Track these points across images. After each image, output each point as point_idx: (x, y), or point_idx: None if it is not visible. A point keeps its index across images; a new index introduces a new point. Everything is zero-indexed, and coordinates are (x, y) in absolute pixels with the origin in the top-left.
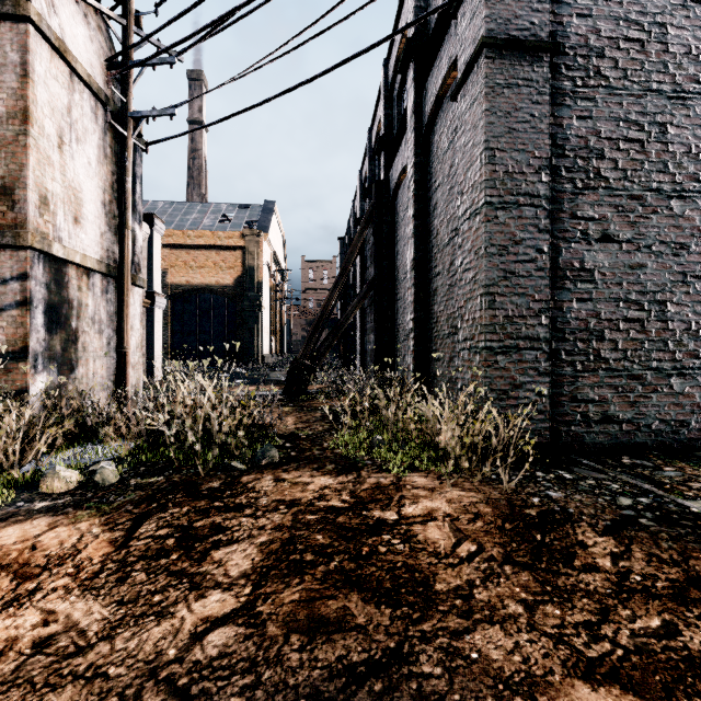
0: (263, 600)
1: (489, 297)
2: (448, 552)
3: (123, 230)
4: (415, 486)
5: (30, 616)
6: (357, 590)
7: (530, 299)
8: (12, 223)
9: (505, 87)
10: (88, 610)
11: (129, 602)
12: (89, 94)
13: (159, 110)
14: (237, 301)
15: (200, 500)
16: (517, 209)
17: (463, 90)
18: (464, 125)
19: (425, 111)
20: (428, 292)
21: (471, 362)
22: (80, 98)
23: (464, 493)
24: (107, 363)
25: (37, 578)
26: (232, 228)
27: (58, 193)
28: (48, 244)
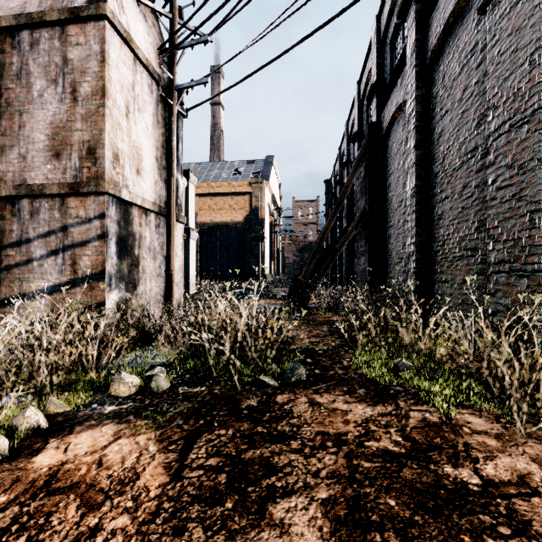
0: None
1: None
2: None
3: (170, 178)
4: (475, 430)
5: None
6: None
7: None
8: (95, 176)
9: None
10: None
11: None
12: (146, 74)
13: (196, 80)
14: (246, 234)
15: (243, 421)
16: None
17: None
18: (500, 33)
19: (428, 45)
20: (431, 217)
21: (512, 286)
22: (140, 77)
23: None
24: (159, 282)
25: (99, 510)
26: (242, 178)
27: (126, 151)
28: (119, 190)
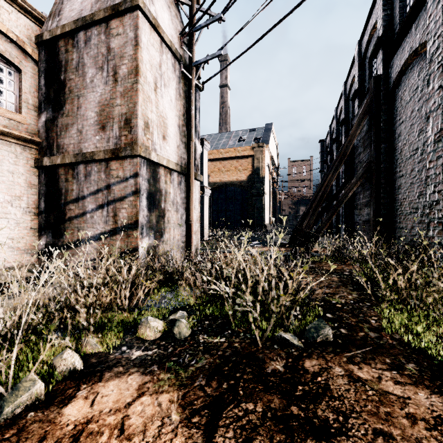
0: None
1: None
2: None
3: (189, 142)
4: None
5: None
6: None
7: None
8: (130, 142)
9: None
10: None
11: None
12: (171, 55)
13: (211, 54)
14: (248, 190)
15: (271, 393)
16: None
17: None
18: None
19: None
20: None
21: None
22: (166, 57)
23: None
24: (181, 230)
25: None
26: (246, 144)
27: (154, 120)
28: (149, 153)
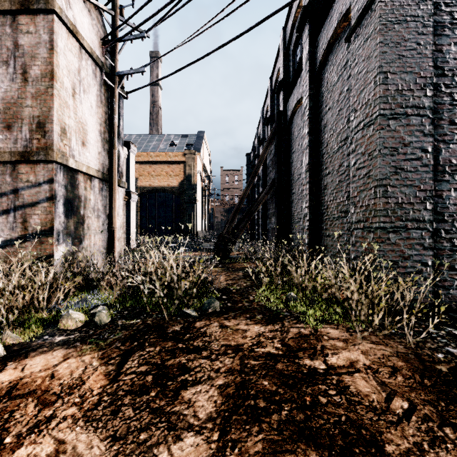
0: (231, 449)
1: (382, 188)
2: (383, 408)
3: (112, 150)
4: (331, 337)
5: (45, 444)
6: (313, 446)
7: (417, 189)
8: (44, 146)
9: (396, 23)
10: (89, 443)
11: (121, 438)
12: (91, 61)
13: (135, 69)
14: (180, 197)
15: (168, 341)
16: (406, 119)
17: (357, 31)
18: (358, 58)
19: (317, 56)
20: (319, 187)
21: (365, 238)
22: (86, 63)
23: (374, 346)
24: (102, 237)
25: (53, 406)
26: (177, 150)
27: (72, 126)
28: (66, 159)
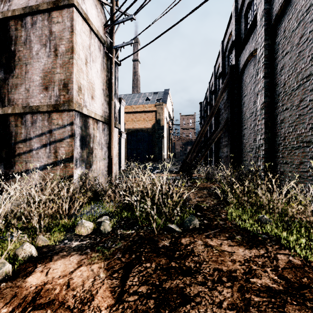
0: None
1: None
2: None
3: (110, 101)
4: None
5: None
6: None
7: None
8: (67, 100)
9: None
10: None
11: None
12: (97, 40)
13: (126, 42)
14: (153, 135)
15: (161, 257)
16: None
17: None
18: None
19: (273, 11)
20: (275, 122)
21: None
22: (94, 41)
23: None
24: (104, 163)
25: None
26: (151, 103)
27: (85, 85)
28: (81, 108)
